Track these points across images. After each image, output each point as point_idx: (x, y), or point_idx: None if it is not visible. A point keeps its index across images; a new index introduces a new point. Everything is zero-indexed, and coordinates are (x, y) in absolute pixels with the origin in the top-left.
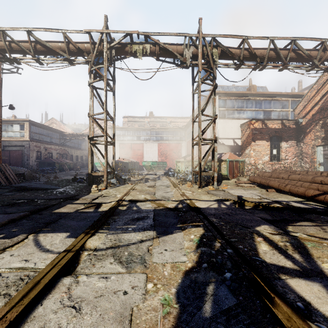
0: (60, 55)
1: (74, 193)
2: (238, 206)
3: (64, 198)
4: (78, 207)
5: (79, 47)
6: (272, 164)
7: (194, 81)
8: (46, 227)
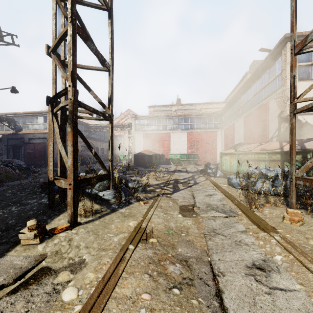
0: None
1: None
2: None
3: None
4: None
5: None
6: None
7: None
8: None
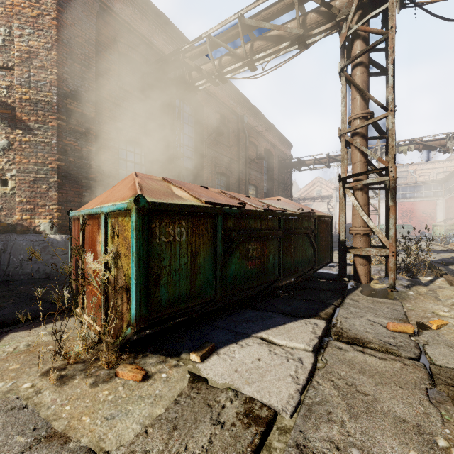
0: None
1: None
2: None
3: None
4: None
5: None
6: None
7: None
8: None
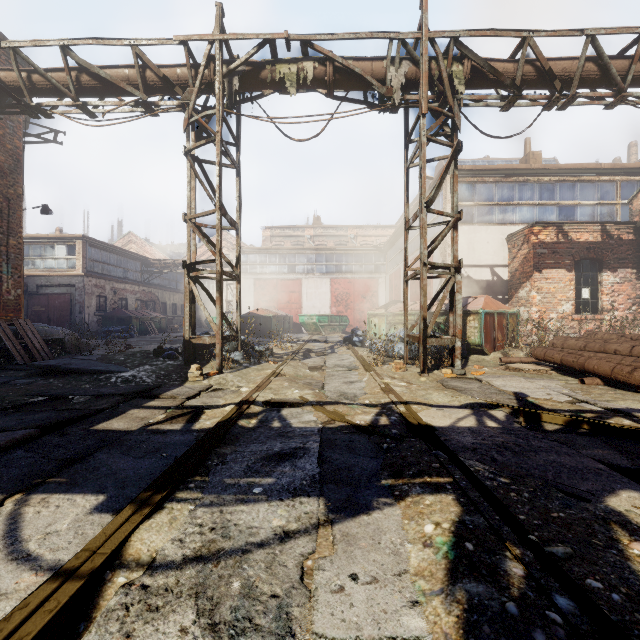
0: (128, 94)
1: (151, 383)
2: (525, 422)
3: (129, 394)
4: (152, 417)
5: (166, 76)
6: (580, 320)
7: (409, 139)
8: (59, 473)
